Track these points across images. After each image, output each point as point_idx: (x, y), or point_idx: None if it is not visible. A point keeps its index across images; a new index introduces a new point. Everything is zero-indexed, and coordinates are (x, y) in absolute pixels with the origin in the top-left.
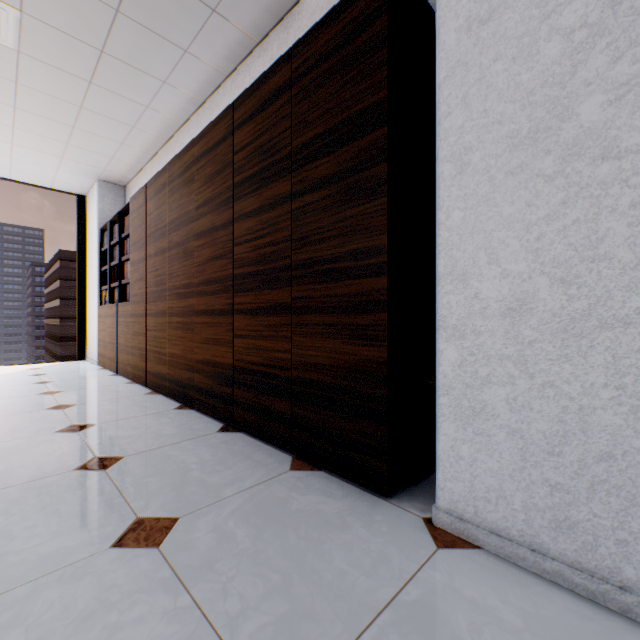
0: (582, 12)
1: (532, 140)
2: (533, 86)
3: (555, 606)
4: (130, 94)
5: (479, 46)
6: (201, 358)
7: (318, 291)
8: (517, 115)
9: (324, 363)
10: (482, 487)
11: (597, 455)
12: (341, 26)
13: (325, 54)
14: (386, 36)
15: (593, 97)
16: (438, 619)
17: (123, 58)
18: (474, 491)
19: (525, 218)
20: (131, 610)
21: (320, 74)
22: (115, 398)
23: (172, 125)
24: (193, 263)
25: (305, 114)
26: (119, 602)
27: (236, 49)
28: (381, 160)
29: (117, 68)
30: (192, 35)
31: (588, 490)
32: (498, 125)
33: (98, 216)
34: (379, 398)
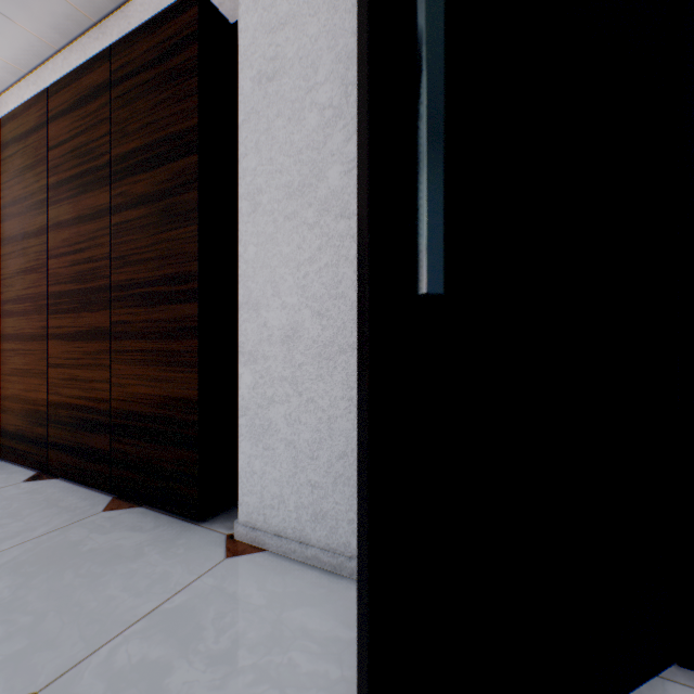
0: (330, 95)
1: (301, 192)
2: (302, 146)
3: (302, 583)
4: None
5: (267, 100)
6: (9, 394)
7: (138, 315)
8: (292, 168)
9: (144, 392)
10: (269, 496)
11: (338, 455)
12: (159, 40)
13: (144, 64)
14: (198, 65)
15: (336, 166)
16: (190, 616)
17: None
18: (264, 501)
19: (297, 258)
20: None
21: (140, 84)
22: None
23: None
24: None
25: (125, 123)
26: None
27: (66, 22)
28: (194, 187)
29: None
30: None
31: (333, 484)
32: (280, 174)
33: None
34: (192, 424)
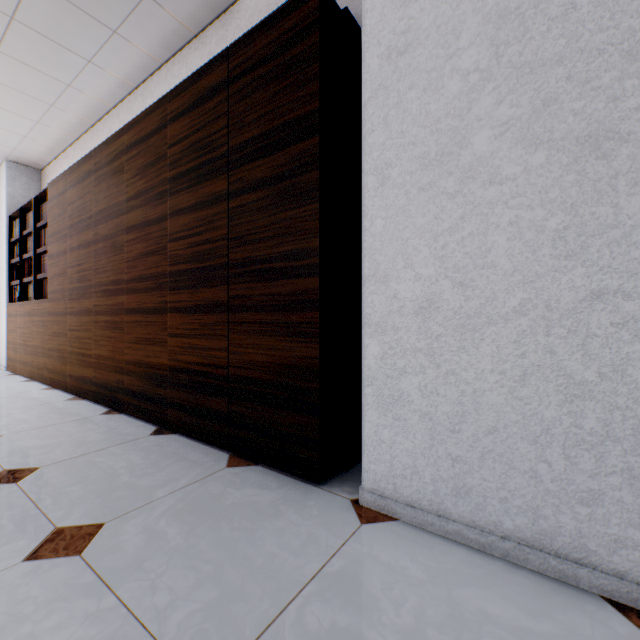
0: (475, 58)
1: (439, 162)
2: (439, 115)
3: (454, 559)
4: (47, 69)
5: (397, 74)
6: (132, 359)
7: (255, 290)
8: (427, 139)
9: (261, 360)
10: (400, 466)
11: (486, 430)
12: (277, 34)
13: (262, 59)
14: (318, 51)
15: (483, 131)
16: (357, 583)
17: (39, 29)
18: (393, 470)
19: (433, 229)
20: (48, 619)
21: (257, 78)
22: (29, 406)
23: (99, 108)
24: (123, 258)
25: (242, 115)
26: (34, 613)
27: (172, 38)
28: (314, 167)
29: (31, 39)
30: (122, 16)
31: (480, 459)
32: (412, 146)
33: (7, 201)
34: (312, 391)
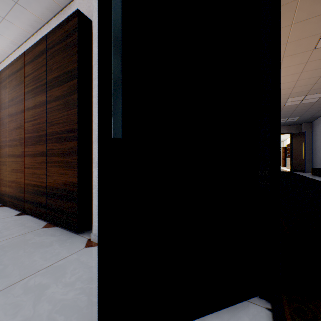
0: None
1: None
2: None
3: None
4: None
5: None
6: (10, 179)
7: (56, 146)
8: None
9: (58, 179)
10: None
11: None
12: (64, 31)
13: (58, 41)
14: (77, 41)
15: None
16: (63, 269)
17: None
18: None
19: None
20: None
21: (57, 49)
22: None
23: (3, 53)
24: (7, 130)
25: (51, 66)
26: None
27: (34, 23)
28: (76, 92)
29: None
30: (5, 11)
31: None
32: None
33: None
34: (75, 192)
